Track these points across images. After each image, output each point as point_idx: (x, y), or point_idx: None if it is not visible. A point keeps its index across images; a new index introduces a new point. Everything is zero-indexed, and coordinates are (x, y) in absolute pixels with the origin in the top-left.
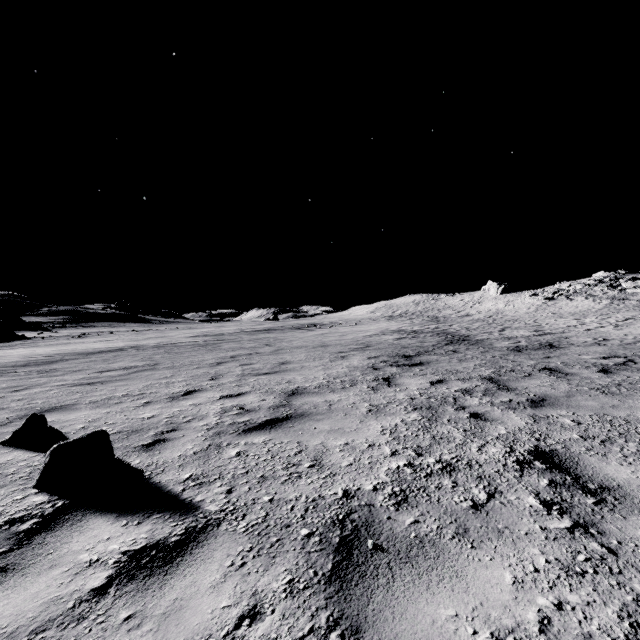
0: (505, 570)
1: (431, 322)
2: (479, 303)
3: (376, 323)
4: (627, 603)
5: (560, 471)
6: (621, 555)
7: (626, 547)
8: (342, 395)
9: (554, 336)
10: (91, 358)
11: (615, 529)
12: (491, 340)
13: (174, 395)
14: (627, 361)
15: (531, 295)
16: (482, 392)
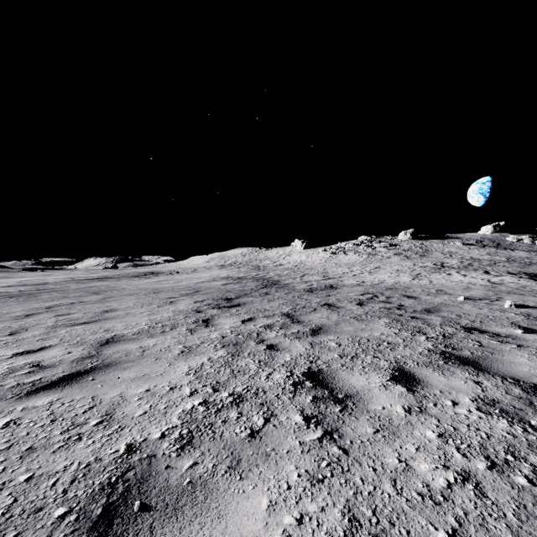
0: (264, 496)
1: (254, 270)
2: (289, 256)
3: (210, 271)
4: (349, 498)
5: (322, 387)
6: (351, 453)
7: (355, 445)
8: (159, 339)
9: (334, 280)
10: None
11: (350, 430)
12: (294, 284)
13: None
14: (373, 296)
15: (323, 250)
16: (280, 326)
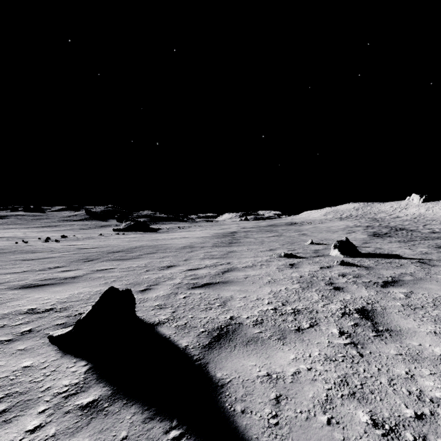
0: (429, 249)
1: (373, 221)
2: (405, 209)
3: (335, 222)
4: None
5: (440, 246)
6: None
7: None
8: (373, 241)
9: None
10: (240, 234)
11: None
12: (419, 229)
13: (318, 240)
14: None
15: None
16: (420, 240)
